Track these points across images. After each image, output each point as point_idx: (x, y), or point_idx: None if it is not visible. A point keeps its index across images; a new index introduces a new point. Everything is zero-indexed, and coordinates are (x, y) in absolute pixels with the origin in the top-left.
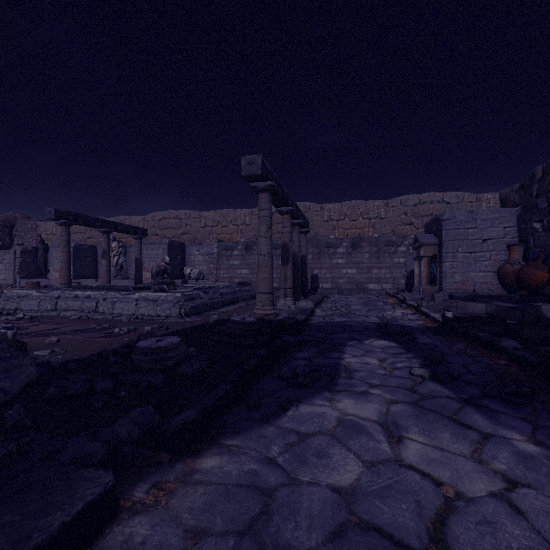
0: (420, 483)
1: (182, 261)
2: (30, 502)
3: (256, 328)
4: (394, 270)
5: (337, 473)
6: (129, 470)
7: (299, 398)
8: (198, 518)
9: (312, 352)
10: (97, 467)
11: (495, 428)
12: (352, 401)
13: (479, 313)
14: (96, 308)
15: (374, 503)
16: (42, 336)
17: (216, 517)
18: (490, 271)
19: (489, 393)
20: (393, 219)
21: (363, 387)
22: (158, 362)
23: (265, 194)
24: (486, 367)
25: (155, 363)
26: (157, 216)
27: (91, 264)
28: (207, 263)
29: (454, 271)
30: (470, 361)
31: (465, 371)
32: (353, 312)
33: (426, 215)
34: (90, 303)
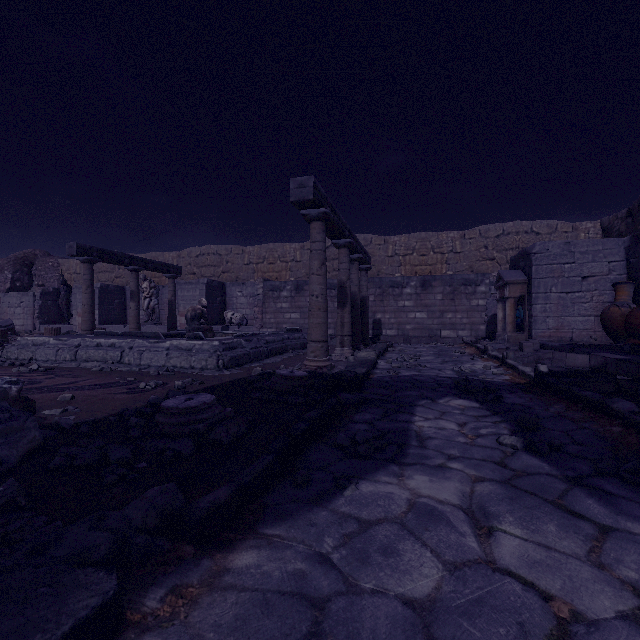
0: (522, 596)
1: (222, 304)
2: (4, 617)
3: (307, 384)
4: (473, 314)
5: (409, 579)
6: (141, 569)
7: (359, 473)
8: (226, 639)
9: (375, 414)
10: (98, 566)
11: (615, 518)
12: (426, 478)
13: (581, 366)
14: (121, 358)
15: (460, 624)
16: (55, 391)
17: (250, 639)
18: (591, 316)
19: (602, 470)
20: (470, 253)
21: (439, 459)
22: (187, 425)
23: (317, 223)
24: (595, 435)
25: (183, 426)
26: (194, 252)
27: (119, 307)
28: (251, 306)
29: (546, 316)
30: (573, 427)
31: (568, 440)
32: (424, 364)
33: (511, 248)
34: (114, 353)
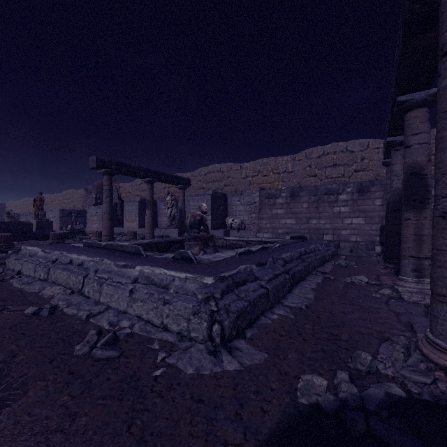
0: None
1: (224, 211)
2: None
3: None
4: None
5: None
6: None
7: None
8: None
9: None
10: None
11: None
12: None
13: None
14: (82, 286)
15: None
16: None
17: None
18: None
19: None
20: None
21: None
22: None
23: None
24: None
25: None
26: (203, 171)
27: None
28: (248, 213)
29: None
30: None
31: None
32: None
33: None
34: (76, 277)
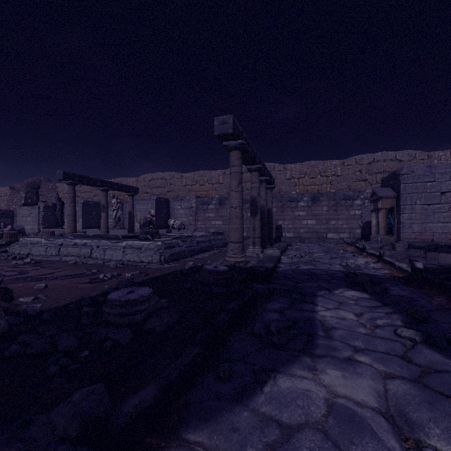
0: None
1: (167, 214)
2: None
3: (228, 277)
4: (351, 221)
5: None
6: None
7: (275, 365)
8: None
9: (283, 303)
10: None
11: None
12: (339, 373)
13: None
14: (91, 254)
15: None
16: (35, 281)
17: None
18: (448, 222)
19: None
20: (348, 176)
21: (346, 351)
22: (127, 315)
23: (236, 152)
24: None
25: (123, 316)
26: (147, 178)
27: (96, 216)
28: (187, 215)
29: (412, 222)
30: None
31: None
32: (317, 260)
33: (380, 172)
34: (86, 250)
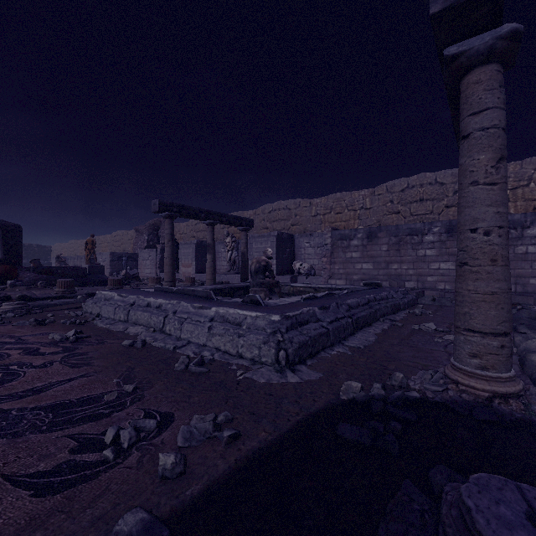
0: None
1: (291, 255)
2: None
3: None
4: None
5: None
6: None
7: None
8: None
9: None
10: None
11: None
12: None
13: None
14: (163, 325)
15: None
16: None
17: None
18: None
19: None
20: None
21: None
22: None
23: (486, 69)
24: None
25: None
26: (267, 209)
27: None
28: (318, 256)
29: None
30: None
31: None
32: None
33: None
34: (157, 318)
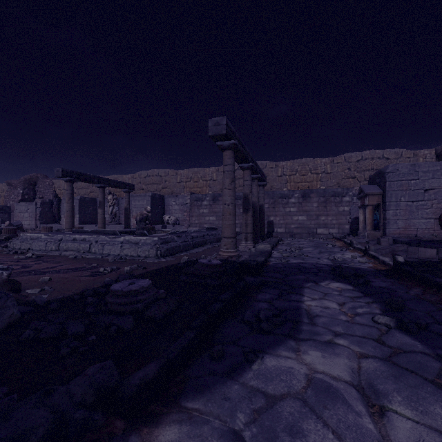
0: None
1: (162, 210)
2: None
3: (221, 270)
4: (340, 217)
5: None
6: None
7: (263, 347)
8: None
9: (272, 294)
10: None
11: None
12: (319, 354)
13: (430, 257)
14: (90, 249)
15: None
16: (39, 274)
17: None
18: (431, 218)
19: None
20: (338, 173)
21: (327, 335)
22: (129, 304)
23: (229, 152)
24: None
25: (125, 305)
26: (143, 174)
27: (92, 212)
28: (182, 211)
29: (397, 218)
30: (433, 308)
31: (431, 320)
32: (306, 254)
33: (368, 169)
34: (85, 245)
